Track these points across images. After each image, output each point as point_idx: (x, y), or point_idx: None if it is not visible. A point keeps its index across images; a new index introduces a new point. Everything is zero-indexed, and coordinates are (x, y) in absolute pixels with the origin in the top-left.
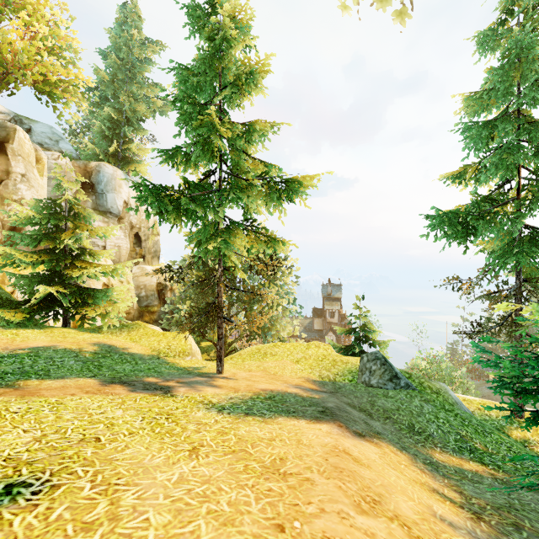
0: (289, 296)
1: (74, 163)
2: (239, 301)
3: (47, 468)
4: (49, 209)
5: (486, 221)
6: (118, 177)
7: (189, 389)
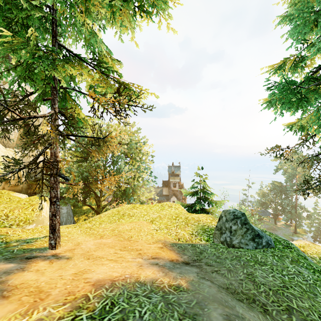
0: (147, 170)
1: None
2: (110, 174)
3: None
4: None
5: (314, 92)
6: (5, 73)
7: None
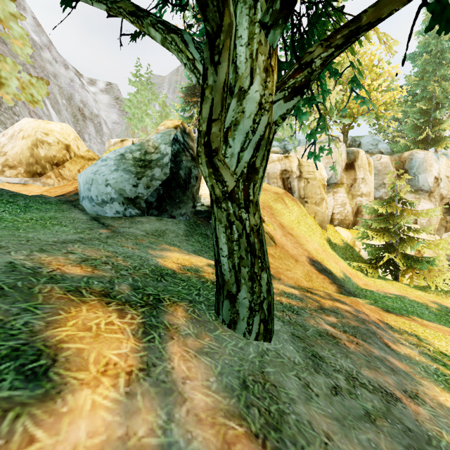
0: None
1: (391, 158)
2: None
3: None
4: (385, 202)
5: None
6: (428, 158)
7: None
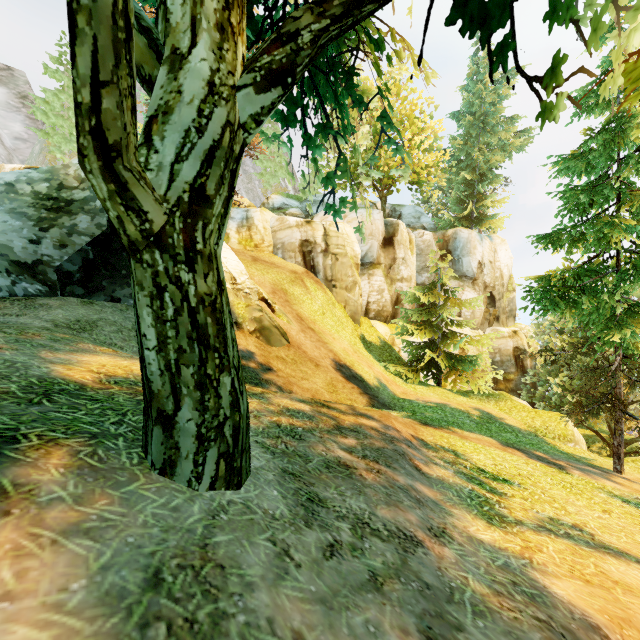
0: None
1: (434, 236)
2: None
3: (514, 479)
4: (427, 288)
5: None
6: (472, 239)
7: (582, 474)
